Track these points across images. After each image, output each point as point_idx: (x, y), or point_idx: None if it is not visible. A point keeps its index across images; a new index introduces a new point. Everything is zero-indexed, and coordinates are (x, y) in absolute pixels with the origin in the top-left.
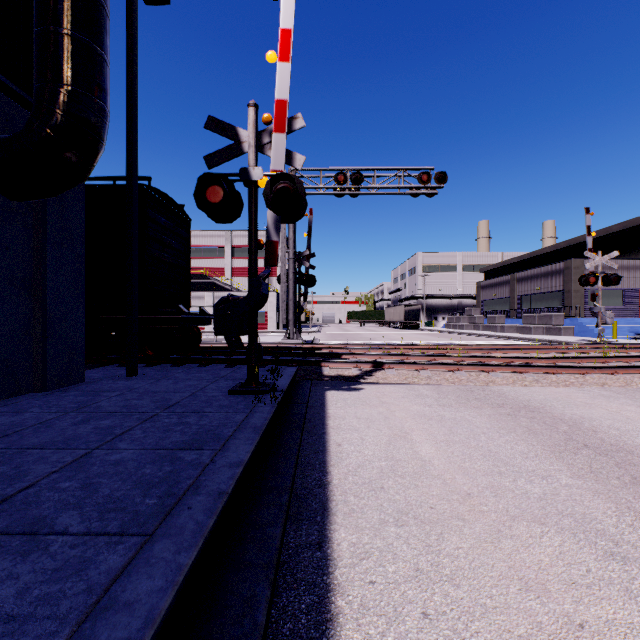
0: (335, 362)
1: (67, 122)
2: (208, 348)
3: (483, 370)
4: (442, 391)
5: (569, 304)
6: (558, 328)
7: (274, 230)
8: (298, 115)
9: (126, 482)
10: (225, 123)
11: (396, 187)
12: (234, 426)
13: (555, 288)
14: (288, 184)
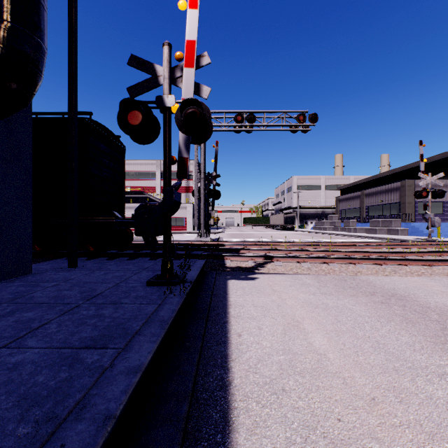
0: (235, 256)
1: (5, 53)
2: (139, 244)
3: (350, 262)
4: (321, 280)
5: (404, 212)
6: (396, 229)
7: (185, 148)
8: (205, 54)
9: (10, 396)
10: (144, 60)
11: (280, 125)
12: (144, 319)
13: (393, 201)
14: (196, 109)
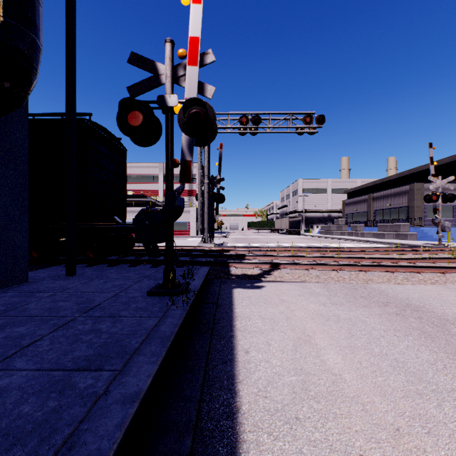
0: (240, 263)
1: None
2: (141, 250)
3: (360, 269)
4: (331, 289)
5: (412, 216)
6: (405, 234)
7: (188, 151)
8: (209, 51)
9: None
10: (145, 58)
11: (286, 127)
12: (143, 335)
13: (402, 204)
14: (200, 109)
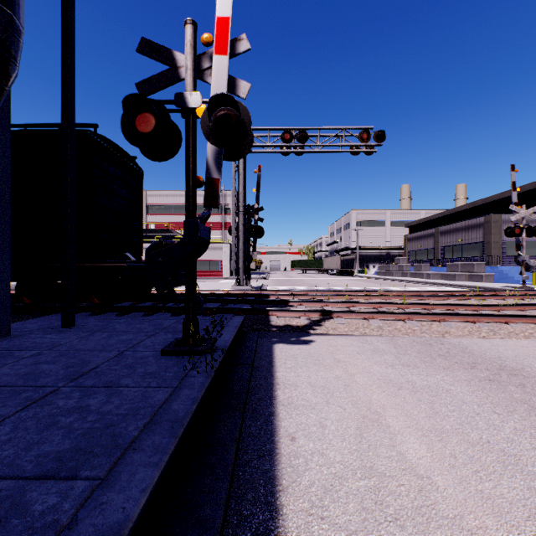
0: (283, 311)
1: None
2: None
3: (433, 319)
4: (398, 344)
5: (489, 254)
6: (480, 275)
7: (215, 166)
8: (242, 36)
9: None
10: (160, 46)
11: (338, 145)
12: (147, 415)
13: (475, 240)
14: (230, 111)
